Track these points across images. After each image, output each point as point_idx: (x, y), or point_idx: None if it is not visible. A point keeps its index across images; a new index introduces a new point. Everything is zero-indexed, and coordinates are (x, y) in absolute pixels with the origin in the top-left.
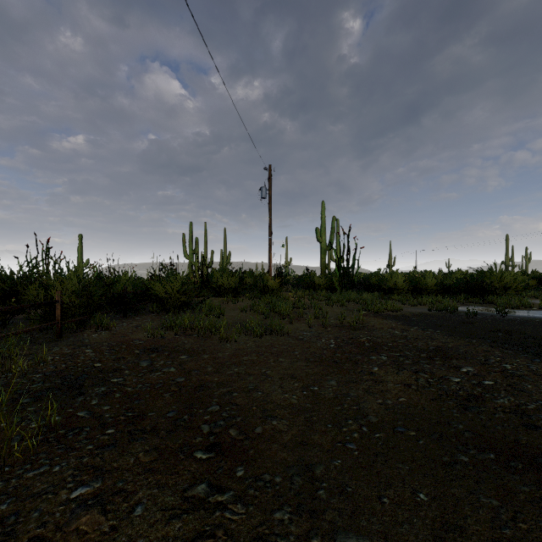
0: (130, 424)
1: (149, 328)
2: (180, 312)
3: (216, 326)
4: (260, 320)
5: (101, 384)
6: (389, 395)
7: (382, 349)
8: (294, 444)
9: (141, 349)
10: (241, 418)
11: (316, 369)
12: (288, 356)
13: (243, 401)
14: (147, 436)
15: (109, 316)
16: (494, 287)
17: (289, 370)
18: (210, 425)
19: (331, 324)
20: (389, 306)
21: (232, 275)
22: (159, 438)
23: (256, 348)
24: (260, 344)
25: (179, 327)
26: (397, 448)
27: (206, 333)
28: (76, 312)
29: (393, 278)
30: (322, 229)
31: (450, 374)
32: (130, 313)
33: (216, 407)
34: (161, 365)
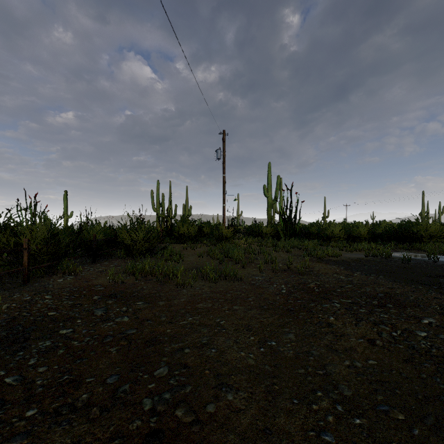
0: (60, 397)
1: (112, 273)
2: (145, 257)
3: (174, 271)
4: (215, 265)
5: (48, 336)
6: (355, 355)
7: (332, 295)
8: (255, 432)
9: (100, 295)
10: (191, 388)
11: (271, 319)
12: (242, 303)
13: (195, 362)
14: (75, 417)
15: (81, 261)
16: (420, 235)
17: (243, 320)
18: (153, 399)
19: (280, 269)
20: (330, 252)
21: (192, 225)
22: (88, 421)
23: (211, 294)
24: (215, 289)
25: (140, 272)
26: (389, 443)
27: (165, 278)
28: (45, 258)
29: (330, 227)
30: (268, 186)
31: (412, 327)
32: (101, 258)
33: (164, 370)
34: (115, 313)
